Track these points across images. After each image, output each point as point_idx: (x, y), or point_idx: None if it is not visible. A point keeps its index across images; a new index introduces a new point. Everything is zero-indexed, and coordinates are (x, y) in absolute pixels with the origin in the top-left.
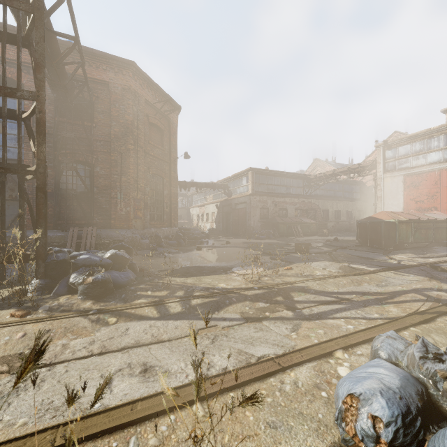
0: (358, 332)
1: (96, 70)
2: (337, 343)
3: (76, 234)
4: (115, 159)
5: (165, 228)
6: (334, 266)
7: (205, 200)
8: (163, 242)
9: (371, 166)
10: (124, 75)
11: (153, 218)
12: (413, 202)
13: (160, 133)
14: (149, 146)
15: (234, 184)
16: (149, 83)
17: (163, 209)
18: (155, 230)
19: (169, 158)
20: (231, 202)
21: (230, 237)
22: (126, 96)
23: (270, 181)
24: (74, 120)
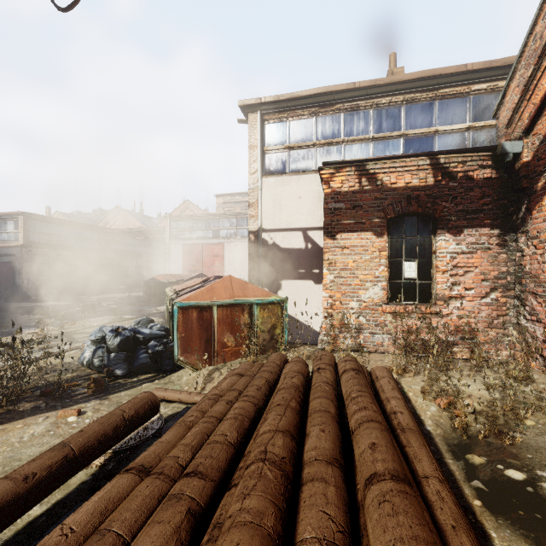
0: None
1: None
2: None
3: None
4: None
5: None
6: (110, 318)
7: None
8: None
9: (163, 231)
10: None
11: None
12: (188, 265)
13: None
14: None
15: None
16: None
17: None
18: None
19: None
20: None
21: None
22: None
23: (54, 230)
24: None
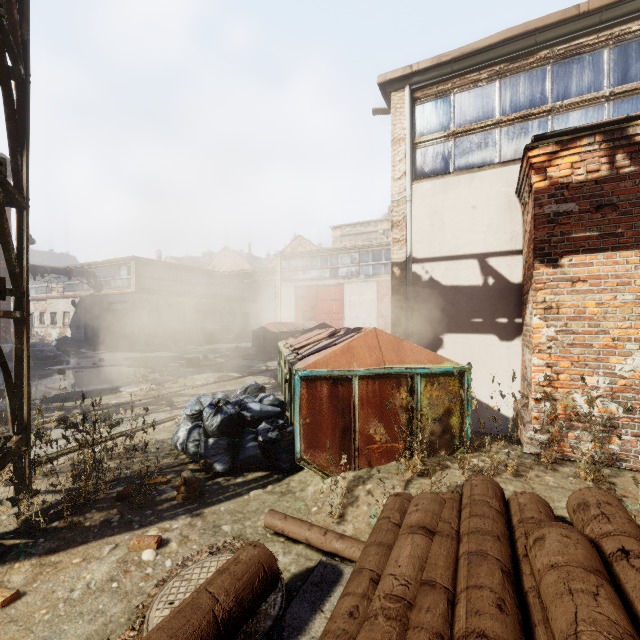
0: None
1: None
2: None
3: None
4: None
5: None
6: (215, 376)
7: (48, 290)
8: None
9: (272, 272)
10: None
11: None
12: (301, 312)
13: None
14: None
15: (106, 273)
16: None
17: None
18: None
19: None
20: (102, 300)
21: (103, 351)
22: None
23: (163, 275)
24: None
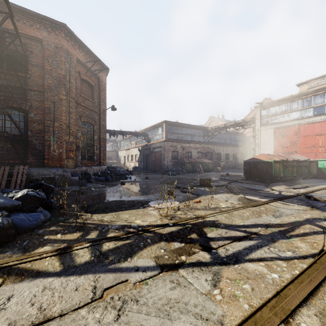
0: (288, 285)
1: (29, 27)
2: (274, 311)
3: (7, 172)
4: (48, 107)
5: (95, 167)
6: (233, 198)
7: (130, 145)
8: (93, 178)
9: (251, 121)
10: (57, 35)
11: (84, 158)
12: (280, 148)
13: (91, 88)
14: (80, 98)
15: (152, 132)
16: (81, 45)
17: (94, 151)
18: (86, 168)
19: (99, 109)
20: (150, 147)
21: (149, 173)
22: (58, 53)
23: (179, 131)
24: (8, 70)
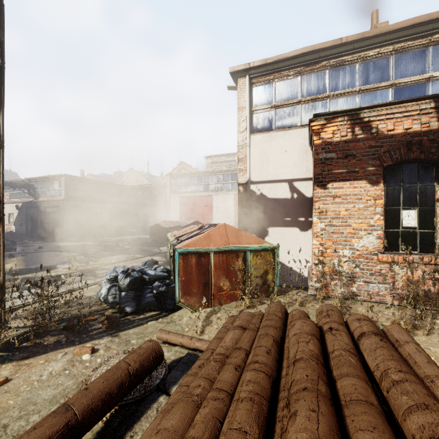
0: None
1: None
2: None
3: None
4: None
5: None
6: (124, 257)
7: None
8: None
9: (164, 187)
10: None
11: None
12: (184, 214)
13: None
14: None
15: (43, 185)
16: None
17: None
18: None
19: None
20: (39, 205)
21: (40, 242)
22: None
23: (86, 187)
24: None
